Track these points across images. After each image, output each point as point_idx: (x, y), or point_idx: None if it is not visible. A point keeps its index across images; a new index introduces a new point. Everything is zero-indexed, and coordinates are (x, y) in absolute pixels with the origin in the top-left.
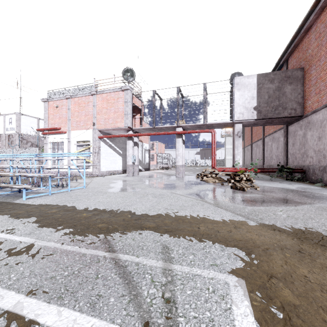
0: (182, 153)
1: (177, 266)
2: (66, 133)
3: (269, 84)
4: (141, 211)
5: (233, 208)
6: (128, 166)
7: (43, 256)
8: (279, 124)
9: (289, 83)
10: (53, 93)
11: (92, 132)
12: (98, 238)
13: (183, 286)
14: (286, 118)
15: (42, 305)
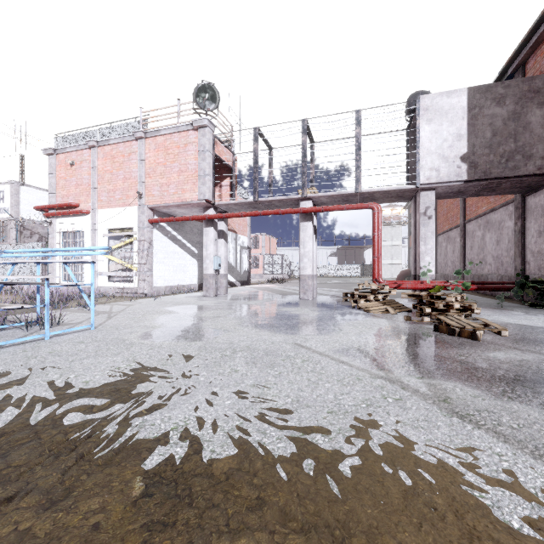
0: (312, 251)
1: None
2: (89, 214)
3: (493, 106)
4: (194, 448)
5: (517, 423)
6: (206, 277)
7: None
8: (509, 192)
9: (538, 104)
10: (66, 139)
11: (137, 210)
12: None
13: None
14: (531, 178)
15: None
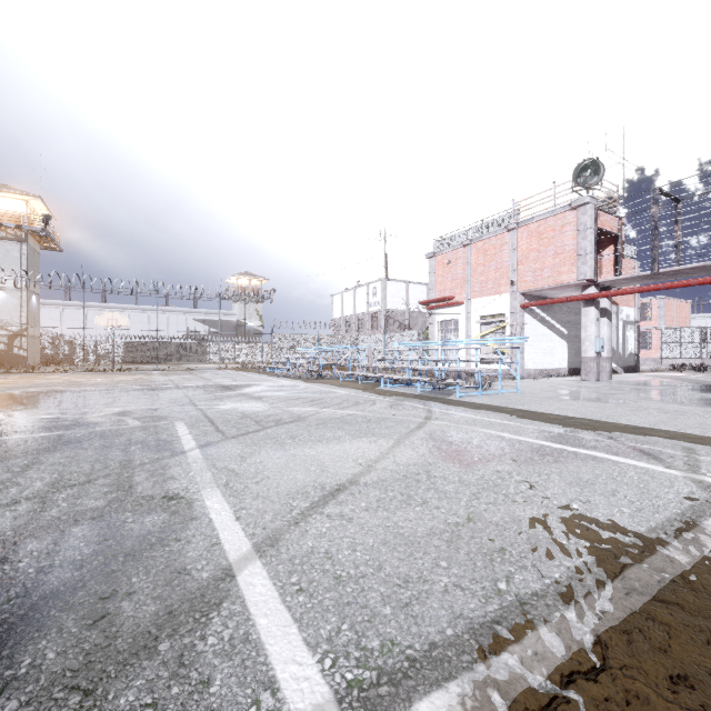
0: None
1: (703, 457)
2: (463, 304)
3: None
4: (640, 423)
5: None
6: (585, 360)
7: (543, 433)
8: None
9: None
10: (443, 242)
11: (509, 297)
12: (590, 432)
13: (709, 464)
14: None
15: (573, 448)
